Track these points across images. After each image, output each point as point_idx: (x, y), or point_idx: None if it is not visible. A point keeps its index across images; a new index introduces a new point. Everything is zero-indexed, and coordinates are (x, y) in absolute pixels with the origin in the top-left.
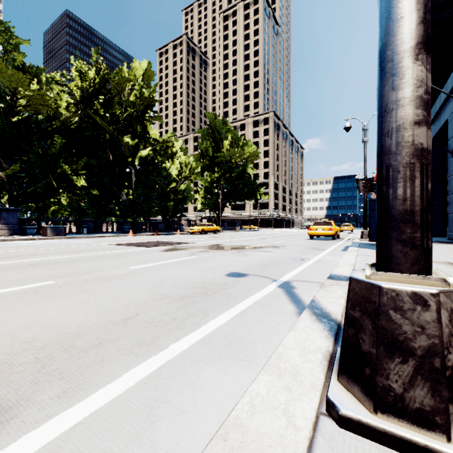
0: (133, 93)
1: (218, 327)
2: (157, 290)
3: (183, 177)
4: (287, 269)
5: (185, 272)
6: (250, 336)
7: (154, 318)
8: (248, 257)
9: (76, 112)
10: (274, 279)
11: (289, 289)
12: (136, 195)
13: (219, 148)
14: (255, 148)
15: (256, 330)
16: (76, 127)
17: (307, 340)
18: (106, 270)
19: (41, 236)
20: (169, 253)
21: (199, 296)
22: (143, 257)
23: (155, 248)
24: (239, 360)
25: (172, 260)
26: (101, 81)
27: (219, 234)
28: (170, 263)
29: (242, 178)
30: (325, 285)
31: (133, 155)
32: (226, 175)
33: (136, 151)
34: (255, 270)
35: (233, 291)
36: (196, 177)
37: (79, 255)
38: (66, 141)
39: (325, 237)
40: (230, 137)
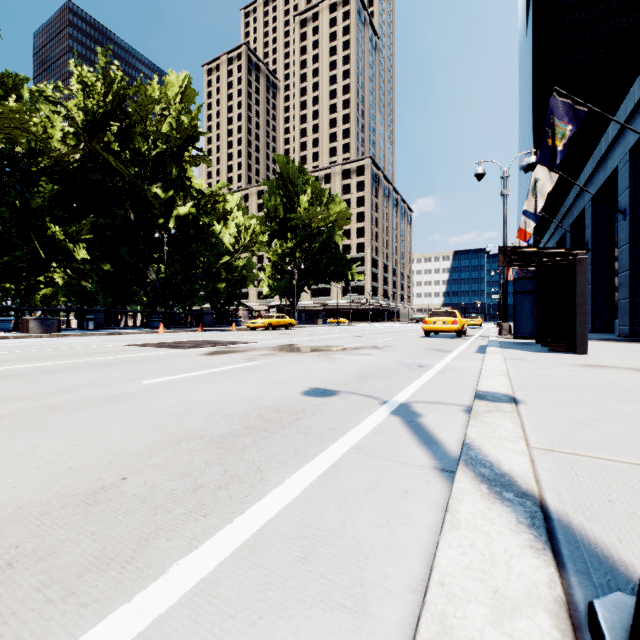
0: (165, 120)
1: (284, 507)
2: (178, 423)
3: (241, 247)
4: (400, 382)
5: (234, 389)
6: (352, 530)
7: (156, 486)
8: (337, 363)
9: (76, 145)
10: (384, 400)
11: (411, 418)
12: (171, 273)
13: (294, 207)
14: (346, 208)
15: (363, 514)
16: (76, 169)
17: (494, 562)
18: (101, 386)
19: (19, 333)
20: (214, 358)
21: (254, 435)
22: (170, 364)
23: (193, 351)
24: (331, 610)
25: (216, 368)
26: (115, 98)
27: (293, 330)
28: (212, 374)
29: (327, 250)
30: (477, 412)
31: (166, 213)
32: (304, 245)
33: (171, 208)
34: (351, 384)
35: (314, 424)
36: (260, 247)
37: (66, 362)
38: (62, 189)
39: (445, 334)
40: (309, 191)
